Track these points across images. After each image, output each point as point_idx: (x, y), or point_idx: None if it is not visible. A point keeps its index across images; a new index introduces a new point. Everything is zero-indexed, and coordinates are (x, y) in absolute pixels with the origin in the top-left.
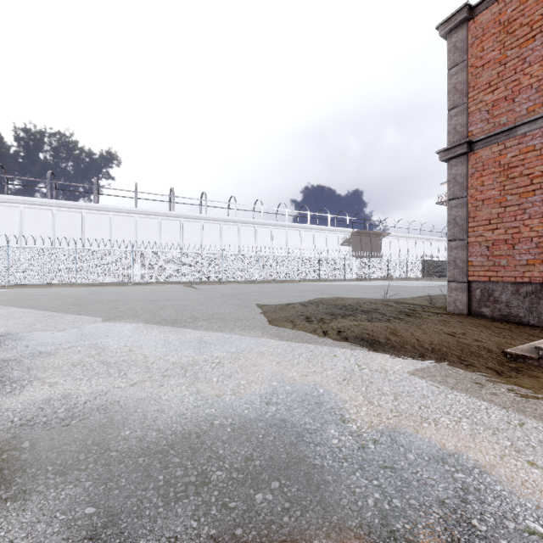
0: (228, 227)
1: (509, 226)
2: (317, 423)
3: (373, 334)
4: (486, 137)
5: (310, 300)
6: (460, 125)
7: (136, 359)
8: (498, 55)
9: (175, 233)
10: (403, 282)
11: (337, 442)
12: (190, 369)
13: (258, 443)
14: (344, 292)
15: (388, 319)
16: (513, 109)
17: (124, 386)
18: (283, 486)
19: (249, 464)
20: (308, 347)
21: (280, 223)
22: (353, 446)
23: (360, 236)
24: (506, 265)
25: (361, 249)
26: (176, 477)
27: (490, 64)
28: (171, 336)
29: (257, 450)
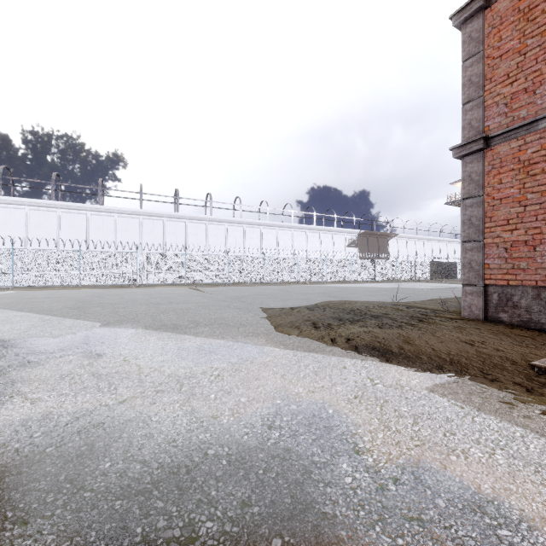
0: (233, 229)
1: (529, 227)
2: (327, 455)
3: (385, 343)
4: (504, 131)
5: (316, 304)
6: (475, 120)
7: (129, 370)
8: (517, 44)
9: (180, 235)
10: (411, 284)
11: (350, 481)
12: (186, 383)
13: (257, 481)
14: (352, 295)
15: (399, 325)
16: (534, 102)
17: (112, 404)
18: (287, 545)
19: (245, 512)
20: (315, 357)
21: (286, 224)
22: (370, 487)
23: (367, 237)
24: (526, 268)
25: (368, 251)
26: (156, 529)
27: (509, 54)
28: (170, 343)
29: (256, 491)
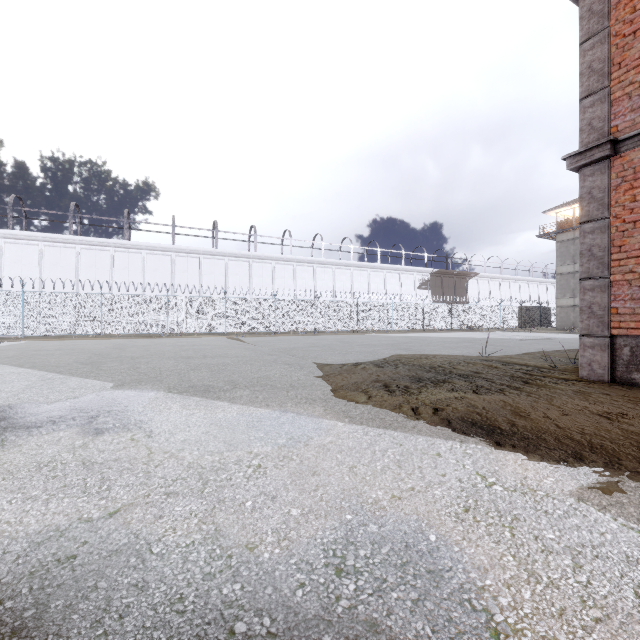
0: (282, 267)
1: None
2: None
3: (488, 415)
4: None
5: (384, 358)
6: (598, 119)
7: (135, 456)
8: None
9: (218, 275)
10: (497, 333)
11: None
12: (212, 479)
13: None
14: (427, 347)
15: (500, 389)
16: None
17: (97, 517)
18: None
19: None
20: (394, 437)
21: (344, 262)
22: None
23: (441, 277)
24: None
25: (442, 293)
26: None
27: None
28: (197, 414)
29: None
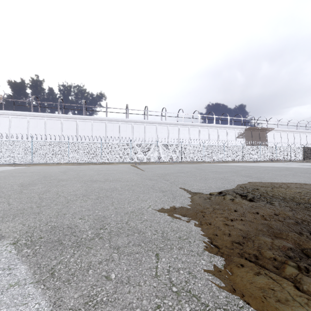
0: (161, 127)
1: None
2: None
3: None
4: None
5: (241, 186)
6: None
7: None
8: None
9: (128, 132)
10: (295, 163)
11: None
12: None
13: None
14: (262, 174)
15: None
16: None
17: None
18: None
19: None
20: None
21: (195, 124)
22: None
23: (251, 131)
24: None
25: (251, 140)
26: None
27: None
28: None
29: None
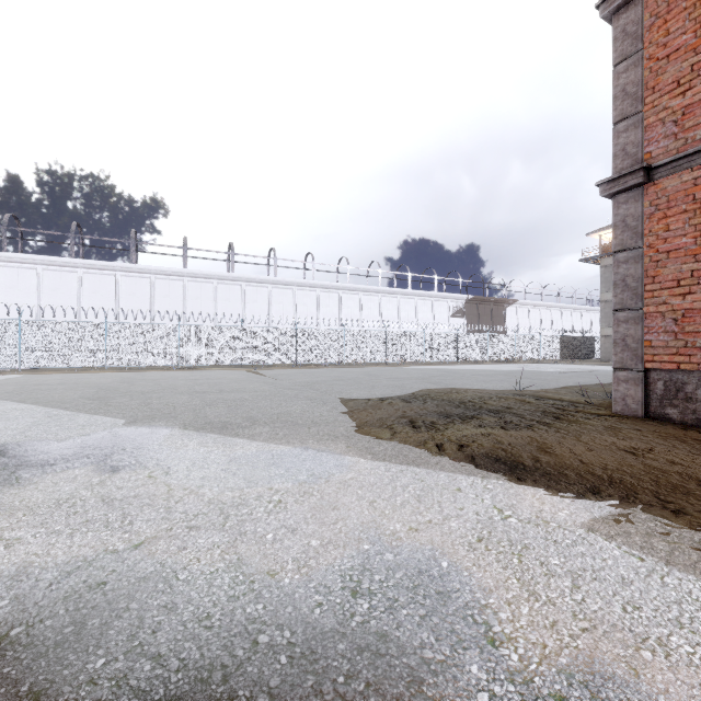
0: (304, 294)
1: None
2: (445, 646)
3: (513, 451)
4: (673, 159)
5: (413, 393)
6: (632, 145)
7: (154, 493)
8: (692, 39)
9: (235, 302)
10: (536, 365)
11: (487, 700)
12: (233, 514)
13: (336, 699)
14: (459, 380)
15: (529, 425)
16: None
17: (122, 548)
18: None
19: None
20: (416, 473)
21: (371, 288)
22: None
23: (477, 304)
24: None
25: (478, 322)
26: None
27: (680, 53)
28: (215, 451)
29: None
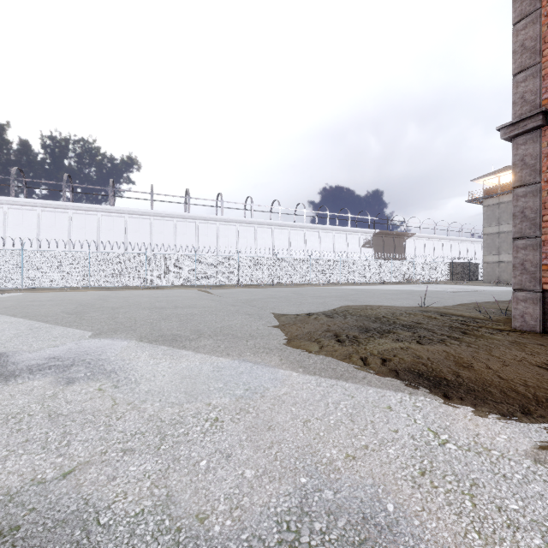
0: (244, 229)
1: None
2: None
3: (433, 366)
4: None
5: (334, 309)
6: (530, 93)
7: (99, 408)
8: None
9: (190, 235)
10: (432, 286)
11: None
12: (170, 434)
13: None
14: (371, 298)
15: (441, 339)
16: None
17: (51, 477)
18: None
19: None
20: (345, 388)
21: (298, 224)
22: None
23: (382, 237)
24: None
25: (383, 251)
26: None
27: None
28: (163, 363)
29: None
